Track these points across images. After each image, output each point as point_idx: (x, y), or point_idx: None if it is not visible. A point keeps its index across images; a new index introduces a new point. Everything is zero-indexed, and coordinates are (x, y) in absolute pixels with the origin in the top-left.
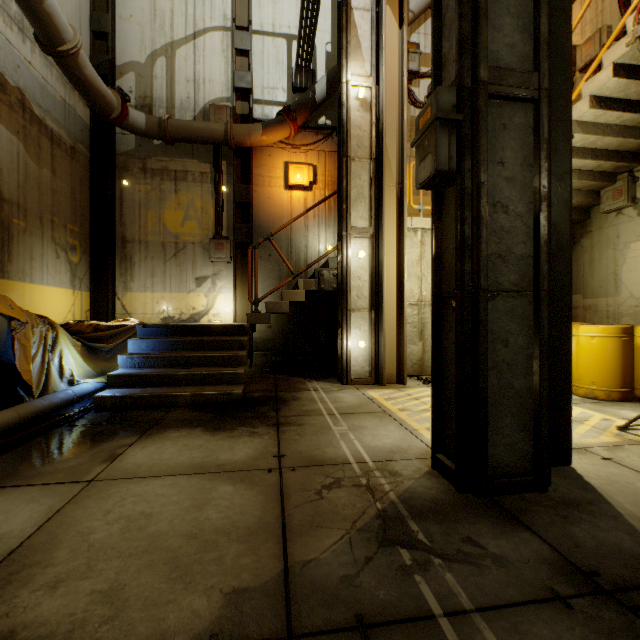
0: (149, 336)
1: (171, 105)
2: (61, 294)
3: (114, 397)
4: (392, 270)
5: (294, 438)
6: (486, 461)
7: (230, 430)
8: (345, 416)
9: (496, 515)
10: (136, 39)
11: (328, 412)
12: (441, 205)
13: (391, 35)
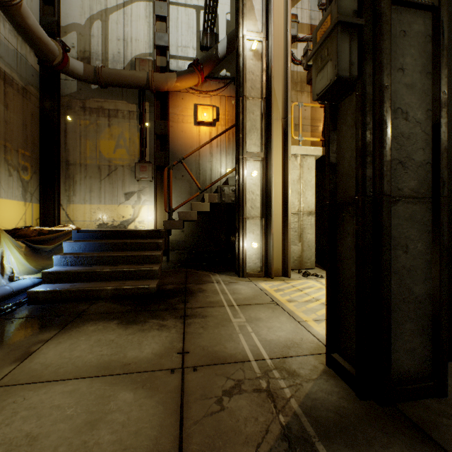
0: (82, 239)
1: (105, 58)
2: (13, 205)
3: (45, 292)
4: (278, 186)
5: (198, 331)
6: (389, 369)
7: (142, 323)
8: (242, 307)
9: (407, 432)
10: (77, 6)
11: (228, 303)
12: (336, 117)
13: (278, 0)
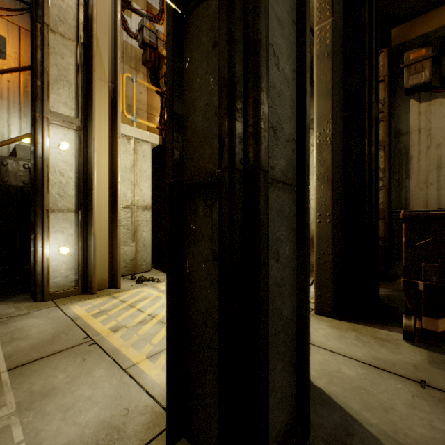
0: None
1: None
2: None
3: None
4: (104, 170)
5: None
6: None
7: None
8: (20, 372)
9: None
10: None
11: None
12: (183, 38)
13: None
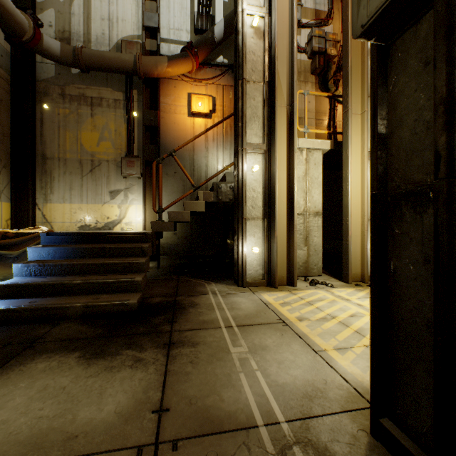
0: (53, 243)
1: (87, 39)
2: None
3: None
4: (283, 183)
5: (185, 370)
6: None
7: (111, 356)
8: (243, 329)
9: None
10: None
11: (225, 324)
12: (386, 65)
13: None
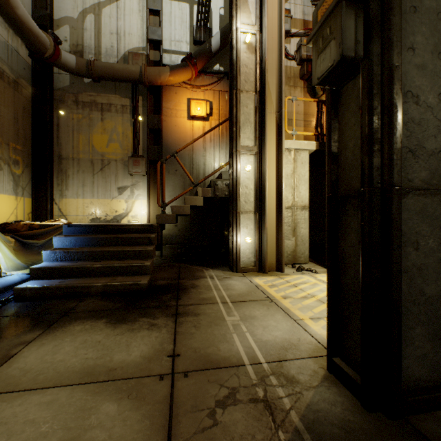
0: (73, 234)
1: (98, 52)
2: (4, 199)
3: (32, 288)
4: (272, 180)
5: (190, 331)
6: (399, 378)
7: (131, 322)
8: (236, 304)
9: None
10: None
11: (221, 300)
12: (337, 103)
13: None
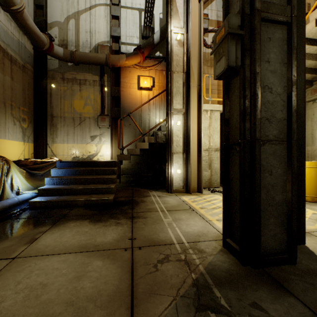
0: (63, 167)
1: (77, 44)
2: (16, 144)
3: (41, 201)
4: (195, 132)
5: (141, 226)
6: (259, 246)
7: (105, 221)
8: (170, 212)
9: (268, 283)
10: (59, 9)
11: (161, 209)
12: (229, 89)
13: (194, 6)
